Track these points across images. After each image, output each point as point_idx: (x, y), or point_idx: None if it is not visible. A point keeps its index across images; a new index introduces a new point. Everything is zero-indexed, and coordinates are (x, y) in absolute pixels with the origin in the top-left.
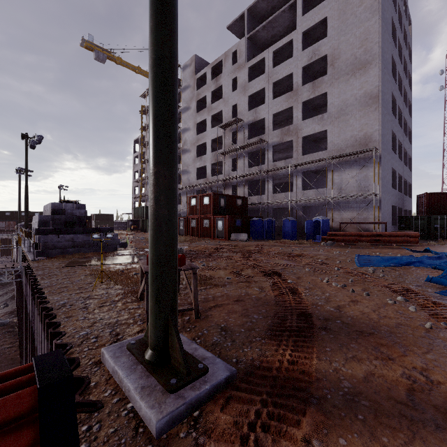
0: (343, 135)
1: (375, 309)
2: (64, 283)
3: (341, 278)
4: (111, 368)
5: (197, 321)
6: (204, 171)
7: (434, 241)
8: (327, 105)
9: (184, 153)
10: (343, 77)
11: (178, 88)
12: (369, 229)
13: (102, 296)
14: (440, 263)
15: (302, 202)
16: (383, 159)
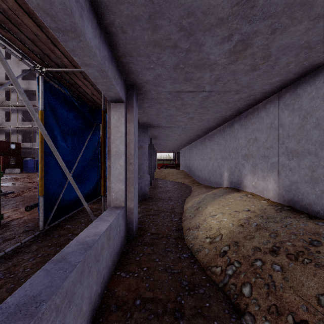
0: None
1: None
2: None
3: None
4: None
5: None
6: None
7: None
8: None
9: None
10: None
11: None
12: None
13: None
14: None
15: None
16: None
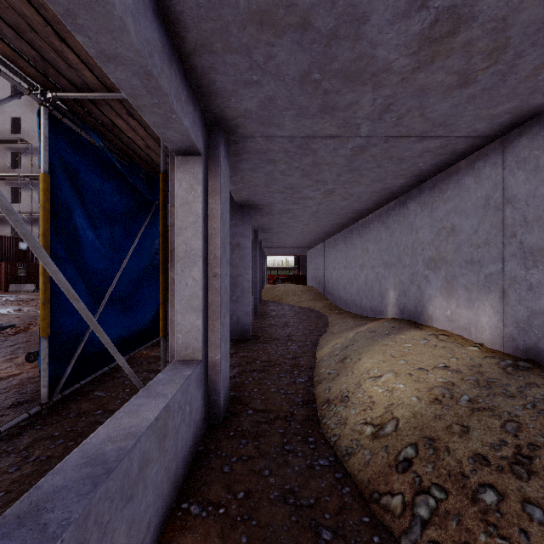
0: None
1: None
2: None
3: None
4: None
5: None
6: None
7: None
8: None
9: None
10: None
11: None
12: None
13: None
14: None
15: None
16: None
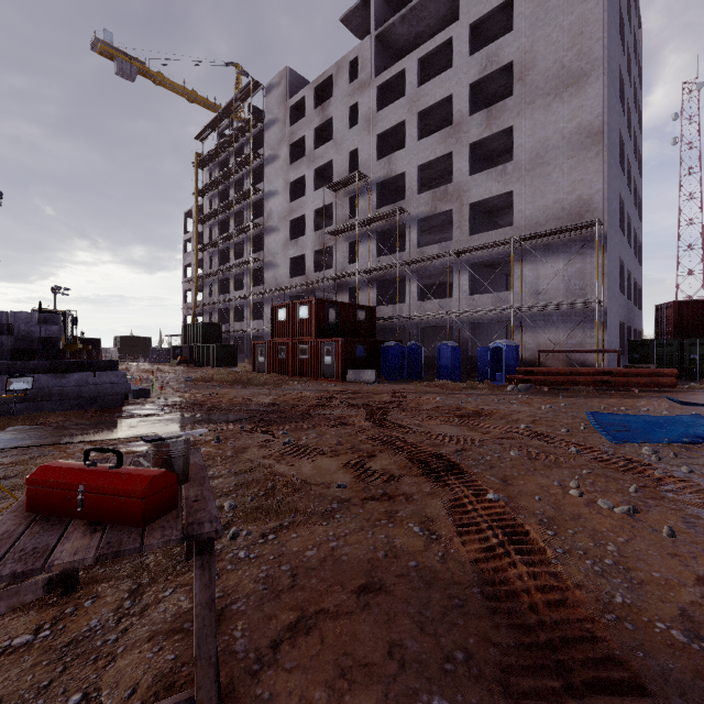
0: (541, 201)
1: None
2: None
3: (602, 479)
4: None
5: None
6: (302, 264)
7: (692, 382)
8: (510, 151)
9: (267, 233)
10: (540, 101)
11: (258, 123)
12: (587, 362)
13: None
14: None
15: (470, 315)
16: (610, 242)
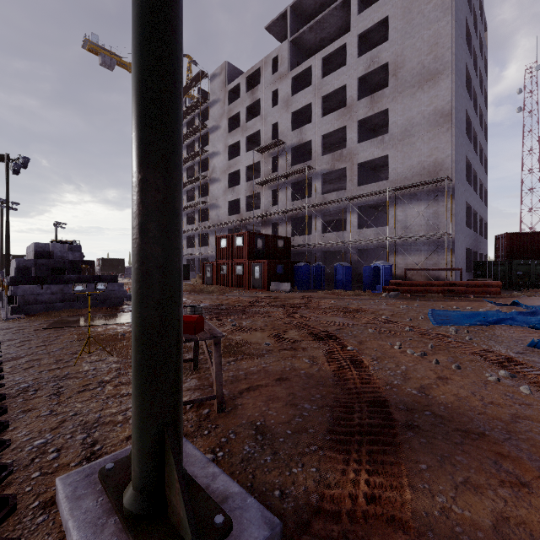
0: (409, 162)
1: (474, 391)
2: (37, 353)
3: (416, 342)
4: (64, 520)
5: (220, 417)
6: (237, 205)
7: (517, 291)
8: (388, 125)
9: (212, 183)
10: (408, 91)
11: (205, 102)
12: (440, 277)
13: (86, 374)
14: (536, 321)
15: (358, 243)
16: (457, 191)
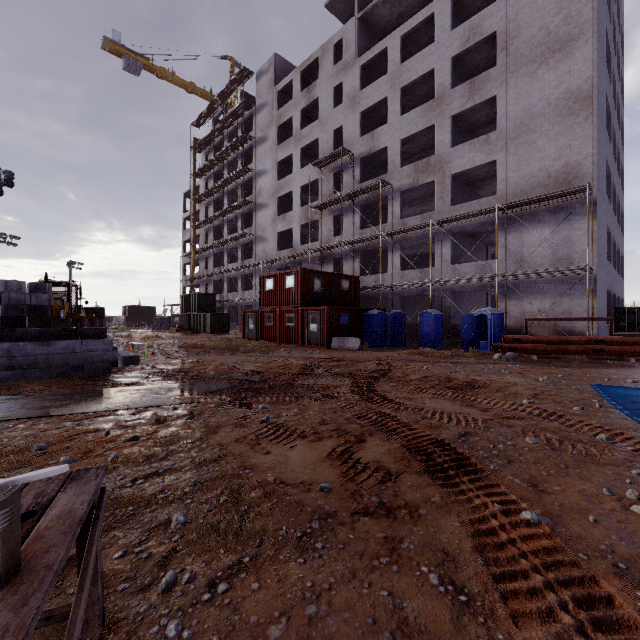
0: (526, 168)
1: None
2: None
3: None
4: None
5: None
6: (289, 238)
7: None
8: (491, 122)
9: (258, 209)
10: (525, 68)
11: (249, 108)
12: (575, 330)
13: None
14: None
15: (452, 284)
16: (599, 208)
